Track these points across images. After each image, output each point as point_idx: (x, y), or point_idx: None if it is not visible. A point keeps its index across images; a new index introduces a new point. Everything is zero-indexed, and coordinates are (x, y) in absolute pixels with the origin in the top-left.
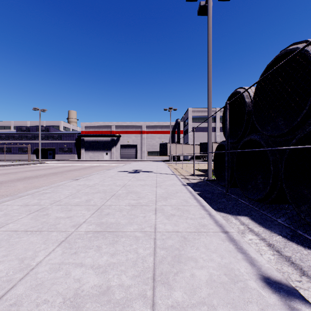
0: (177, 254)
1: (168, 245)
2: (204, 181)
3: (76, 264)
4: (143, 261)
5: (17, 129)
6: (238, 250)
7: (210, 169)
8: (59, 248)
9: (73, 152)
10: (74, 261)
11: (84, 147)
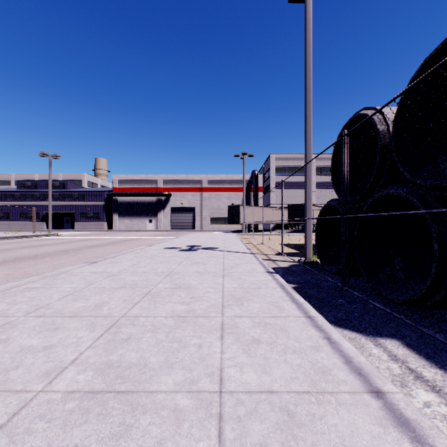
0: None
1: (253, 441)
2: (300, 264)
3: None
4: None
5: (19, 185)
6: None
7: (310, 246)
8: None
9: (101, 219)
10: None
11: (117, 212)
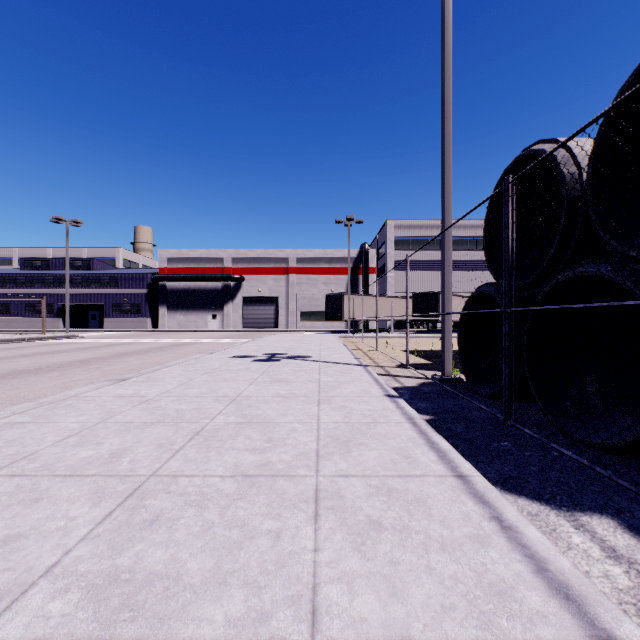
0: None
1: None
2: (434, 383)
3: None
4: None
5: (24, 264)
6: None
7: (449, 354)
8: None
9: (142, 314)
10: None
11: (166, 304)
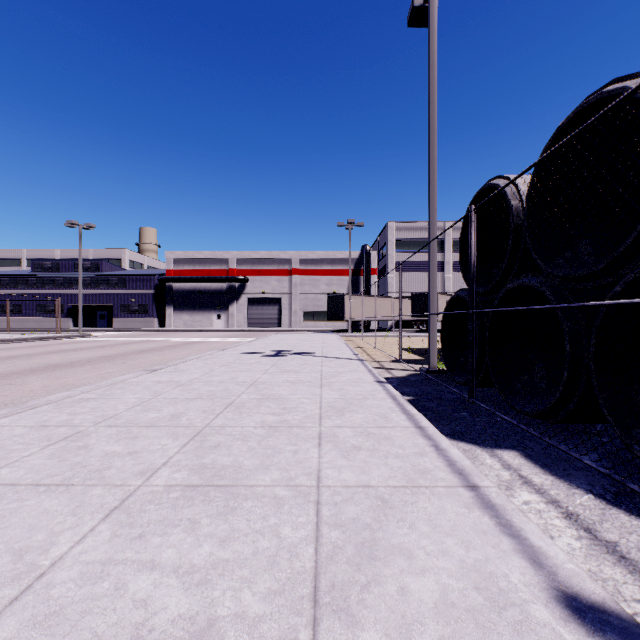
0: (368, 539)
1: (348, 517)
2: (421, 374)
3: (140, 563)
4: (291, 555)
5: (34, 266)
6: (503, 528)
7: (434, 349)
8: (106, 524)
9: (149, 314)
10: (136, 557)
11: (172, 304)
